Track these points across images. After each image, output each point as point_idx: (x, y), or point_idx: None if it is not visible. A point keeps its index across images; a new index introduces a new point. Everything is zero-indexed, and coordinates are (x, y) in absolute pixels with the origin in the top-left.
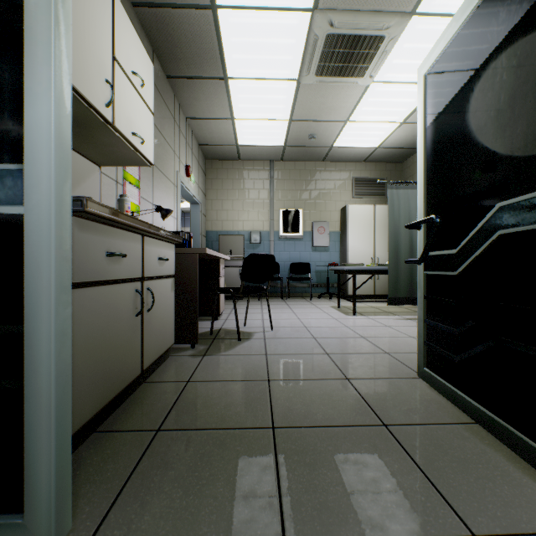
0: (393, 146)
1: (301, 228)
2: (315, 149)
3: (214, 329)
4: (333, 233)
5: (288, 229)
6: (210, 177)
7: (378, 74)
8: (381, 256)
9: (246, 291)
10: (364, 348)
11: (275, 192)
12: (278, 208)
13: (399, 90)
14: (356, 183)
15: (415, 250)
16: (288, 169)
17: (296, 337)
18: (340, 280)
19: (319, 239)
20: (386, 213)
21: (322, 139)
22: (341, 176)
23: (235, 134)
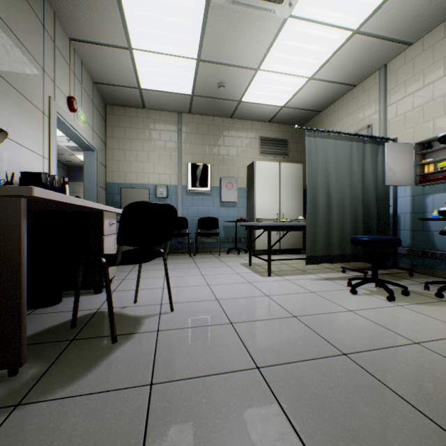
0: (297, 106)
1: (210, 183)
2: (224, 102)
3: (86, 313)
4: (241, 189)
5: (196, 183)
6: (111, 124)
7: (298, 4)
8: (286, 212)
9: (129, 259)
10: (308, 345)
11: (183, 145)
12: (186, 162)
13: (314, 34)
14: (262, 142)
15: (333, 205)
16: (196, 123)
17: (206, 323)
18: (247, 235)
19: (227, 195)
20: (290, 170)
21: (231, 90)
22: (248, 134)
23: (136, 72)
